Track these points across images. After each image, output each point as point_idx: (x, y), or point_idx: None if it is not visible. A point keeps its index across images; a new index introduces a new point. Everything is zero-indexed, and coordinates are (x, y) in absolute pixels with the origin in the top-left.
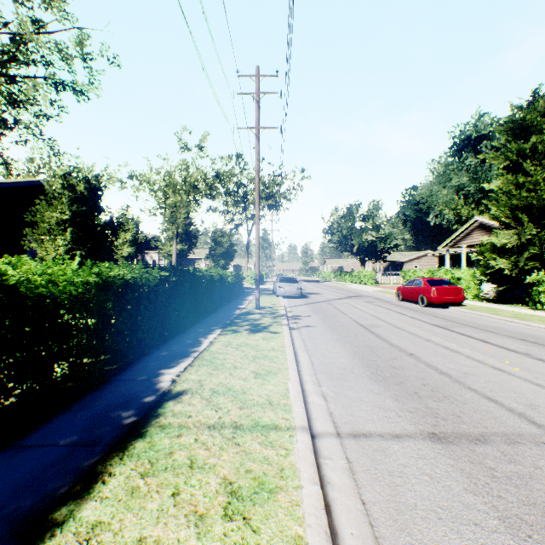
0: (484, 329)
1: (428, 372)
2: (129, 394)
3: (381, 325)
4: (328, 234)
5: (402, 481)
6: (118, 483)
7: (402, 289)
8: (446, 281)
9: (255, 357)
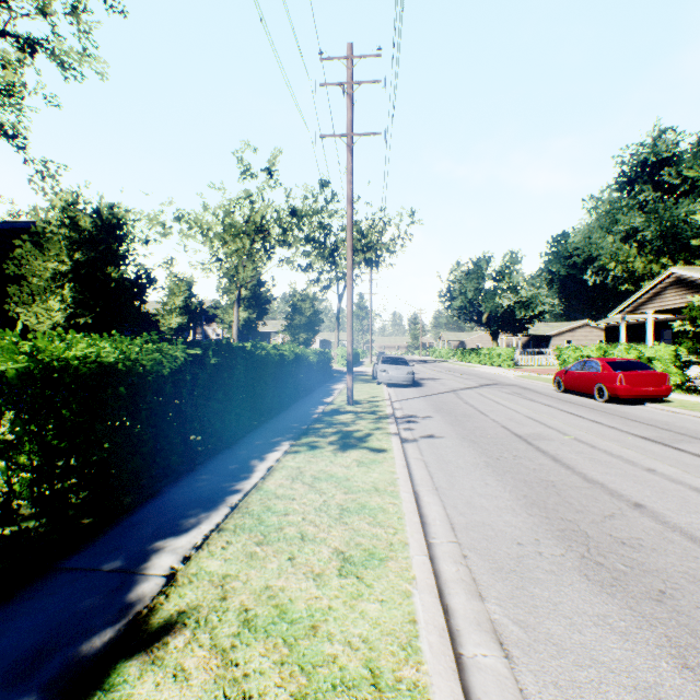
0: None
1: None
2: (56, 623)
3: (550, 436)
4: (446, 298)
5: None
6: None
7: (565, 375)
8: (639, 363)
9: (343, 508)
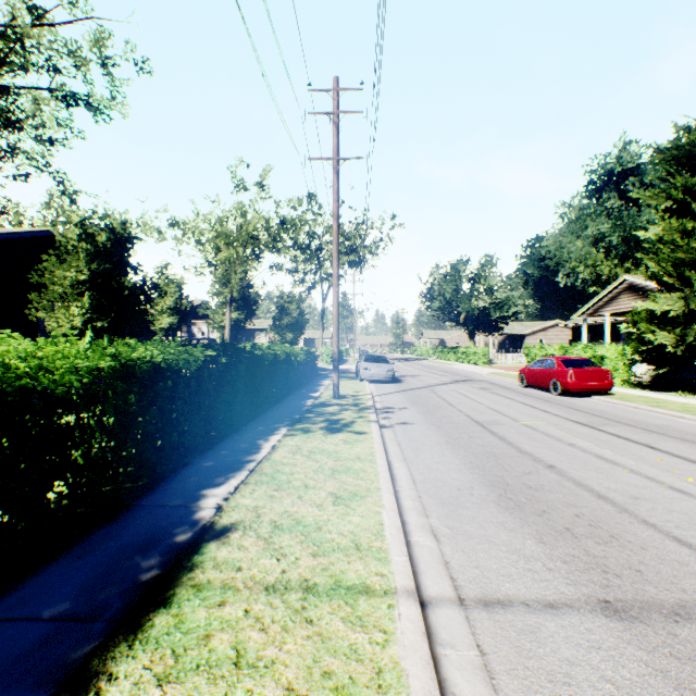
0: (647, 429)
1: (580, 495)
2: (154, 530)
3: (503, 422)
4: (426, 299)
5: (571, 693)
6: (121, 695)
7: (527, 372)
8: (587, 361)
9: (334, 470)
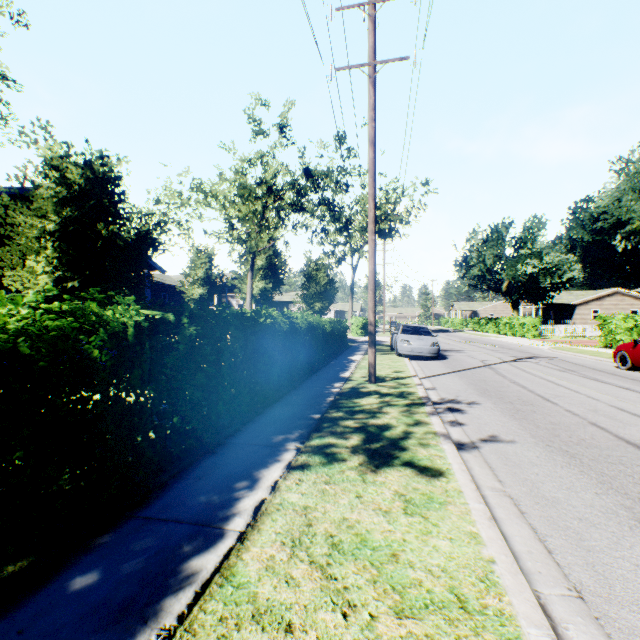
0: None
1: None
2: None
3: None
4: (462, 267)
5: None
6: None
7: (634, 349)
8: None
9: None
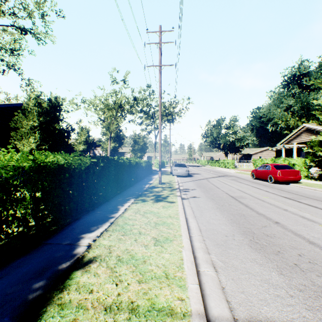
0: None
1: (298, 241)
2: (48, 260)
3: (246, 197)
4: (204, 137)
5: None
6: None
7: (255, 171)
8: (287, 166)
9: (156, 223)
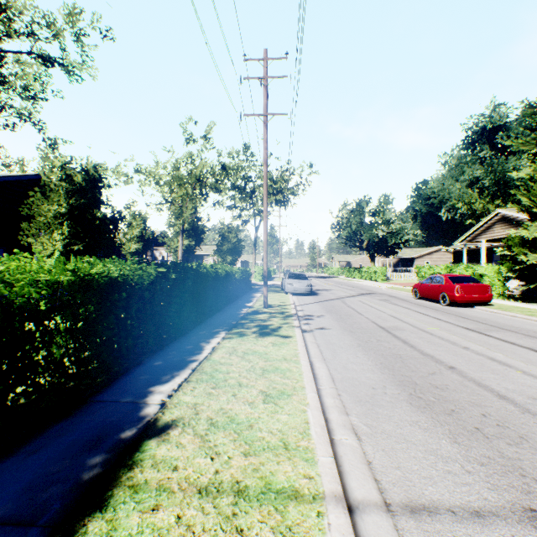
0: (528, 335)
1: (483, 395)
2: (103, 425)
3: (404, 328)
4: (336, 230)
5: None
6: None
7: (420, 287)
8: (471, 278)
9: (264, 370)
